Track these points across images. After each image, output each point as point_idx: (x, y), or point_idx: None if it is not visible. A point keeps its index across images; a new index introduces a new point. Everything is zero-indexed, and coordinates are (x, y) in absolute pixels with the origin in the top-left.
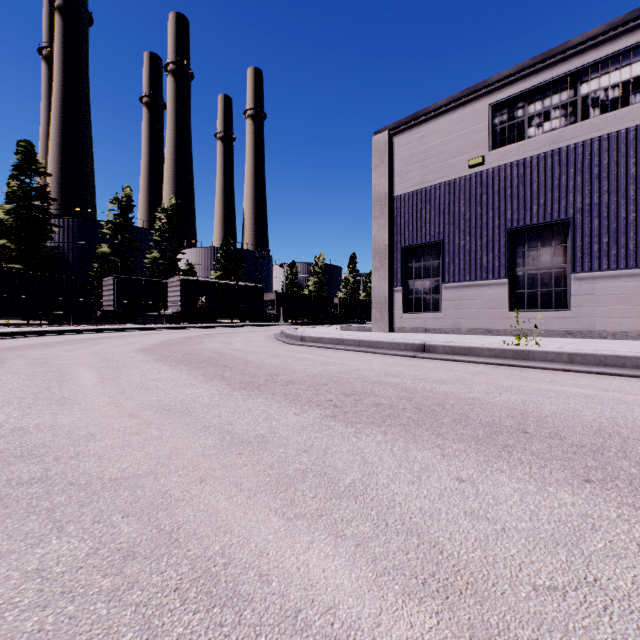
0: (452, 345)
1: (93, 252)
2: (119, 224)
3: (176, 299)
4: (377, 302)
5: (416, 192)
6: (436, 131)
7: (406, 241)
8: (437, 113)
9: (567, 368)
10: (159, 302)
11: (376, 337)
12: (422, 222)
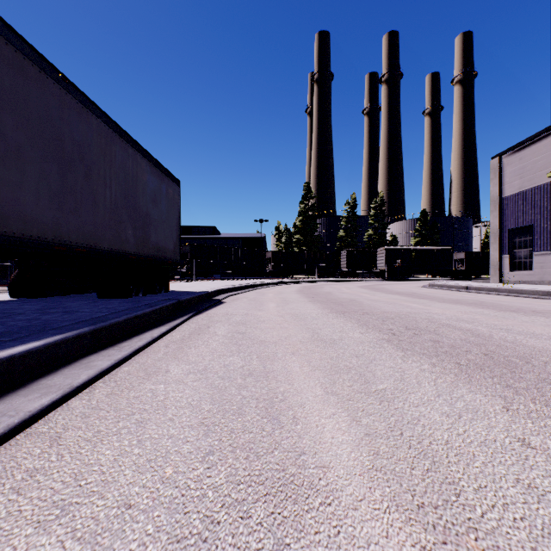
0: (475, 286)
1: (335, 235)
2: (349, 217)
3: (382, 262)
4: (492, 264)
5: (517, 194)
6: (529, 154)
7: (511, 225)
8: (529, 143)
9: (498, 294)
10: (372, 263)
11: (462, 284)
12: (520, 213)
